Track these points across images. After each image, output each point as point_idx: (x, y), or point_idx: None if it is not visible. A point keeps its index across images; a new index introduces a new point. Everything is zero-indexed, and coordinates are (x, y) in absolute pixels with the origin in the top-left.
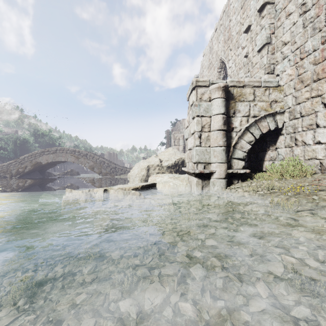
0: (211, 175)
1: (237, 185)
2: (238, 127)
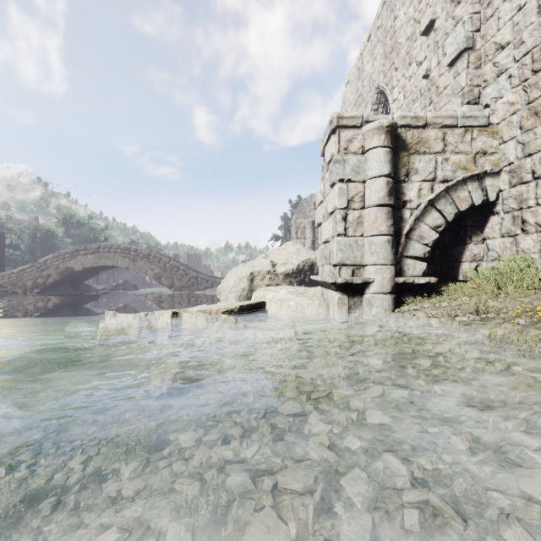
0: (365, 287)
1: (413, 305)
2: (414, 200)
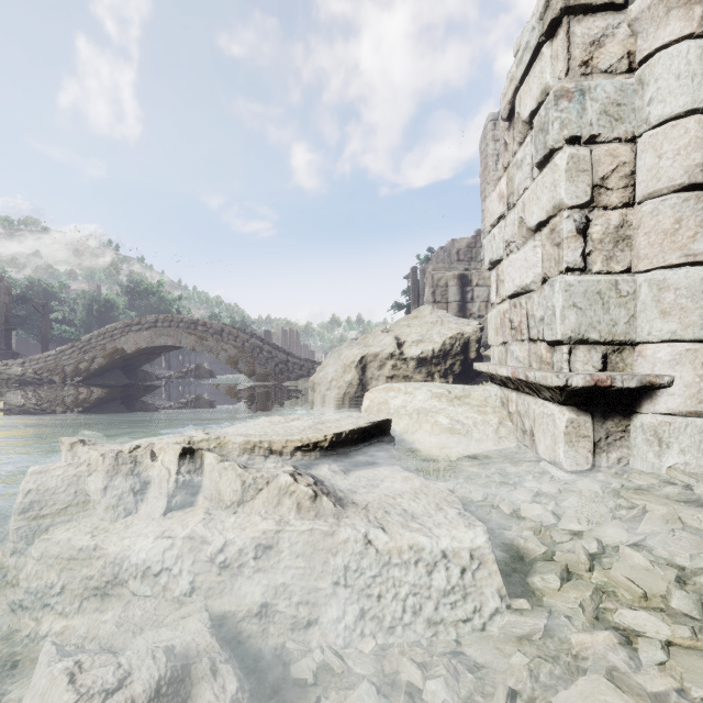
0: (639, 397)
1: None
2: None
